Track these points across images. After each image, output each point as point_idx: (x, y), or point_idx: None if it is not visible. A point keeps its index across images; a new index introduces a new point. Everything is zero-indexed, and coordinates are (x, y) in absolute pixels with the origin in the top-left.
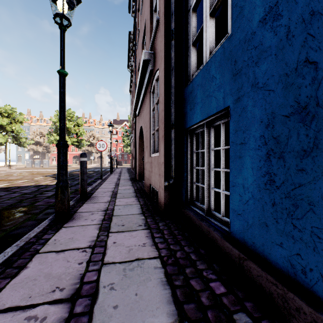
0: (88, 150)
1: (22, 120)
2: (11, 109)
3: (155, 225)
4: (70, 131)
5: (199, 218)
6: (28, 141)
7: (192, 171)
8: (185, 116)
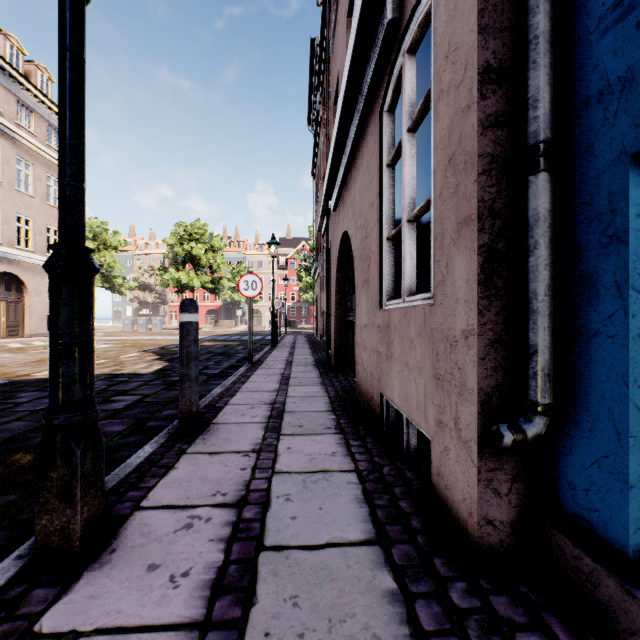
0: (233, 298)
1: (118, 245)
2: (99, 226)
3: None
4: (199, 262)
5: None
6: (127, 283)
7: None
8: None
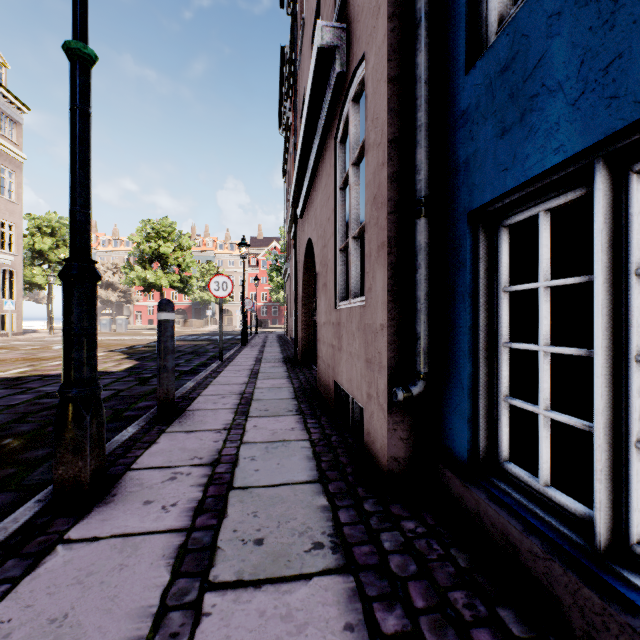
0: (203, 297)
1: None
2: (58, 221)
3: (368, 546)
4: (167, 260)
5: (570, 567)
6: None
7: (491, 356)
8: (472, 166)
